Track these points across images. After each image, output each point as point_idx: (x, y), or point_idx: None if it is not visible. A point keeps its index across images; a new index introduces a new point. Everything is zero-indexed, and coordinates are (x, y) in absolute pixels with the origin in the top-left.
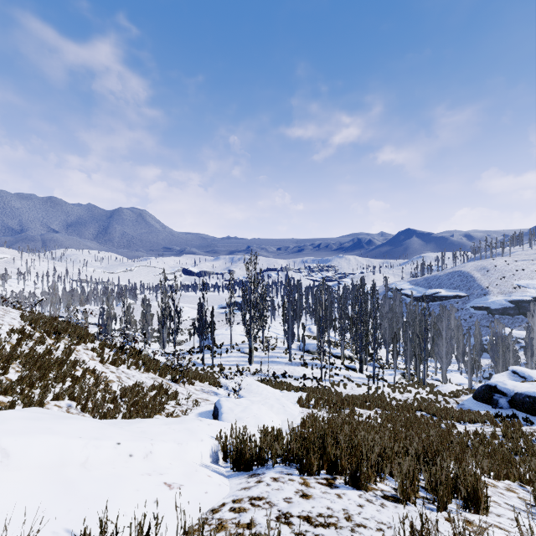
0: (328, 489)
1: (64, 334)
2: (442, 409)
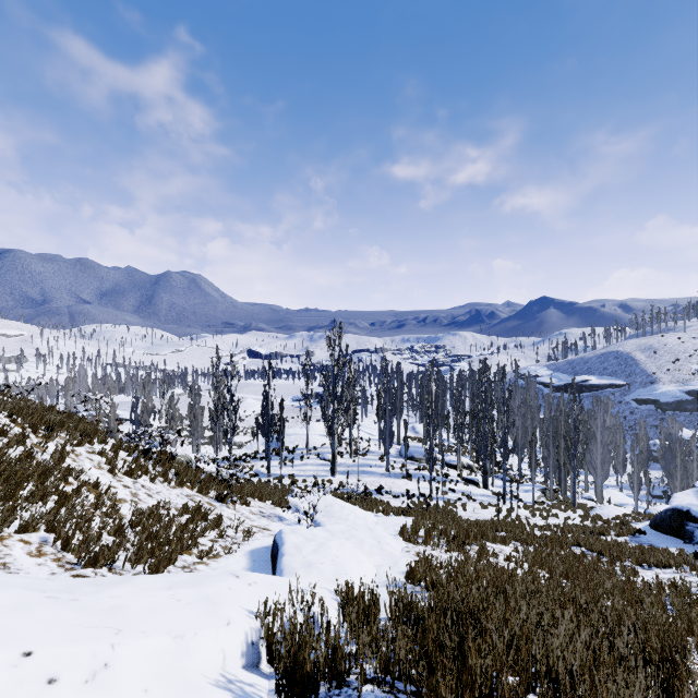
0: None
1: (58, 431)
2: (611, 544)
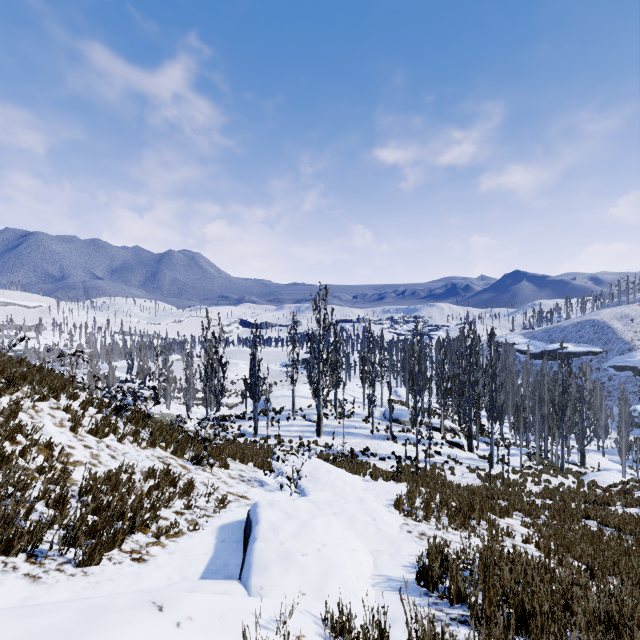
0: None
1: (19, 384)
2: (628, 518)
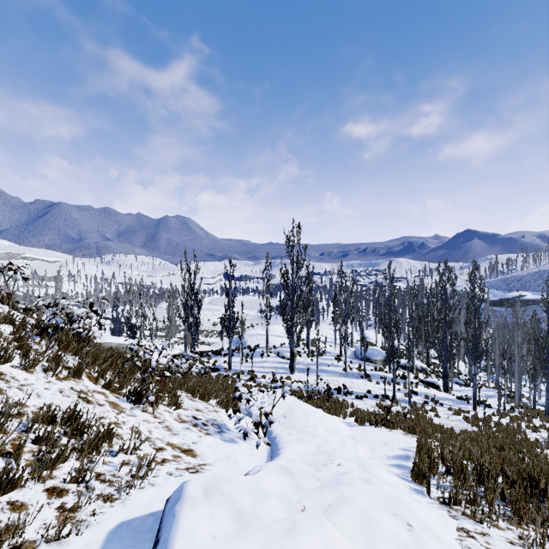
0: None
1: None
2: None
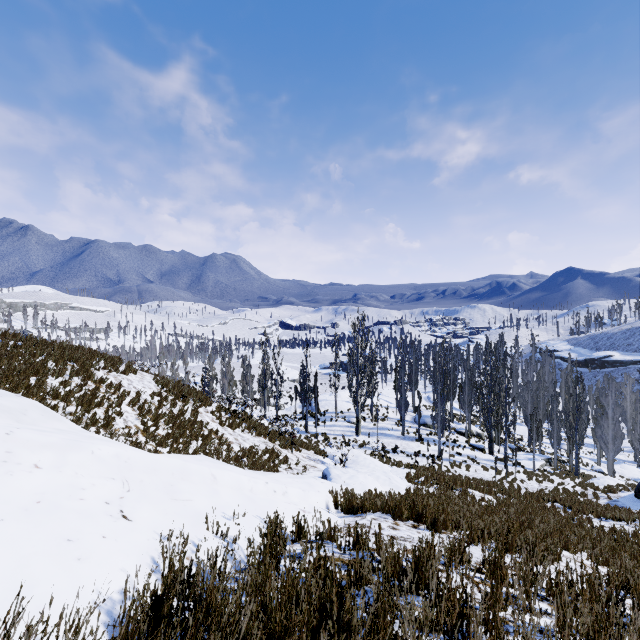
0: (412, 528)
1: (189, 397)
2: (582, 502)
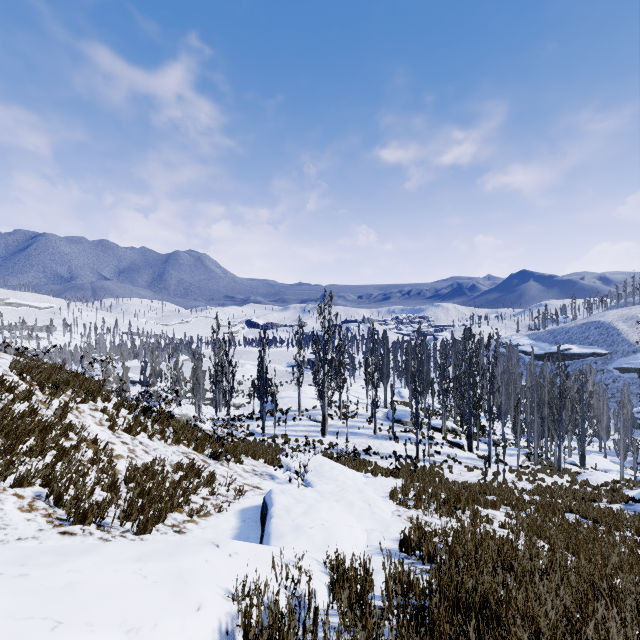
0: None
1: (64, 389)
2: (607, 512)
